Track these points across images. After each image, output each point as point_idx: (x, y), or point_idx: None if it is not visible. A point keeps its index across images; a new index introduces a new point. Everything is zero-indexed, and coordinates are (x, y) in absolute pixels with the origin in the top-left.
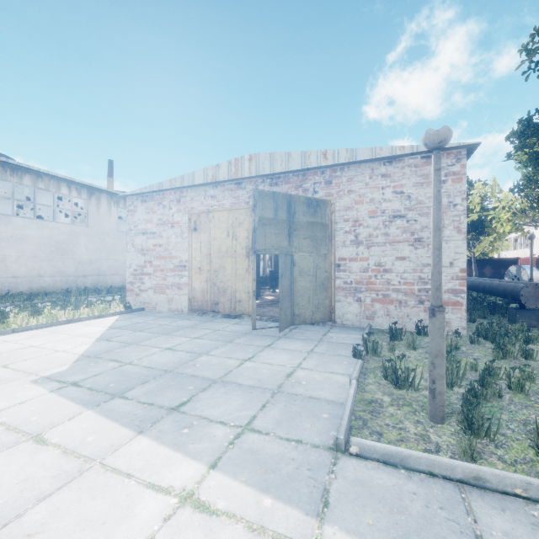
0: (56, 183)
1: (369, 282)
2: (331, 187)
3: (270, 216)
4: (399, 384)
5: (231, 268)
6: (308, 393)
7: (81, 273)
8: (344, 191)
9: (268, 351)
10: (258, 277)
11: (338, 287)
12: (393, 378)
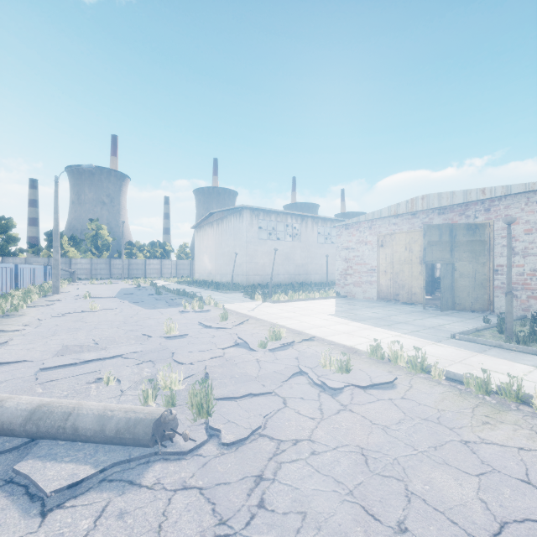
0: (285, 216)
1: (524, 283)
2: (489, 213)
3: (436, 240)
4: (502, 332)
5: (408, 271)
6: (447, 330)
7: (297, 273)
8: (502, 216)
9: (431, 318)
10: (433, 278)
11: (495, 286)
12: (499, 329)
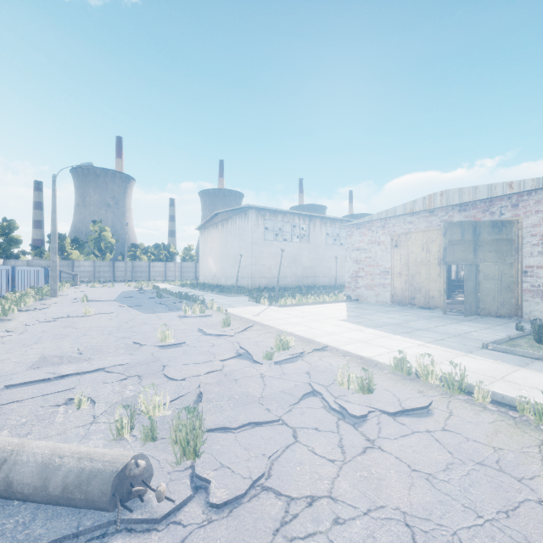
0: (293, 216)
1: None
2: (517, 209)
3: (458, 239)
4: (541, 341)
5: (425, 273)
6: (476, 338)
7: (305, 275)
8: (531, 212)
9: (454, 325)
10: (450, 280)
11: (524, 289)
12: (536, 338)
